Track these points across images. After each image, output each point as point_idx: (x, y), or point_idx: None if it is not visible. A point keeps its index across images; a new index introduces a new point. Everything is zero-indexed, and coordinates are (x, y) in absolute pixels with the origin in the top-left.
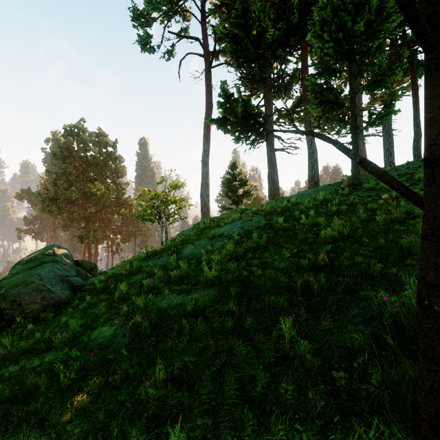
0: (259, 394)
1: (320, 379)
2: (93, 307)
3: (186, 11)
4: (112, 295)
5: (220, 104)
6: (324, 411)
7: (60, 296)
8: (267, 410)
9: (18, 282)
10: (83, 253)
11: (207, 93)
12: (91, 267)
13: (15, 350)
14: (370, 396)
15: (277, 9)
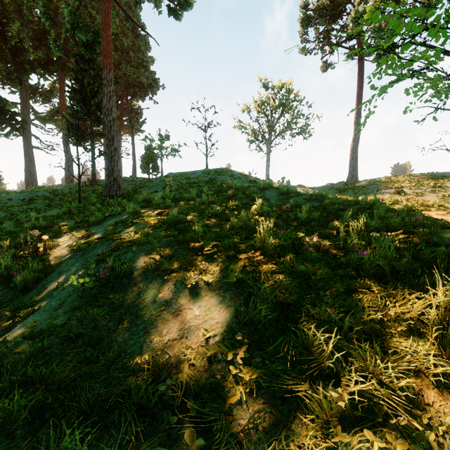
0: None
1: None
2: None
3: None
4: None
5: None
6: None
7: None
8: None
9: None
10: None
11: None
12: None
13: None
14: None
15: (36, 33)
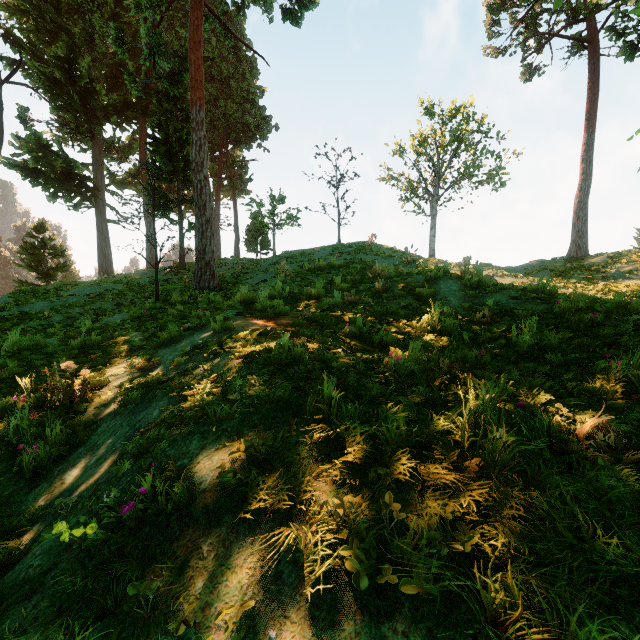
0: None
1: None
2: None
3: None
4: None
5: (28, 149)
6: None
7: None
8: None
9: None
10: None
11: None
12: None
13: None
14: None
15: (111, 69)
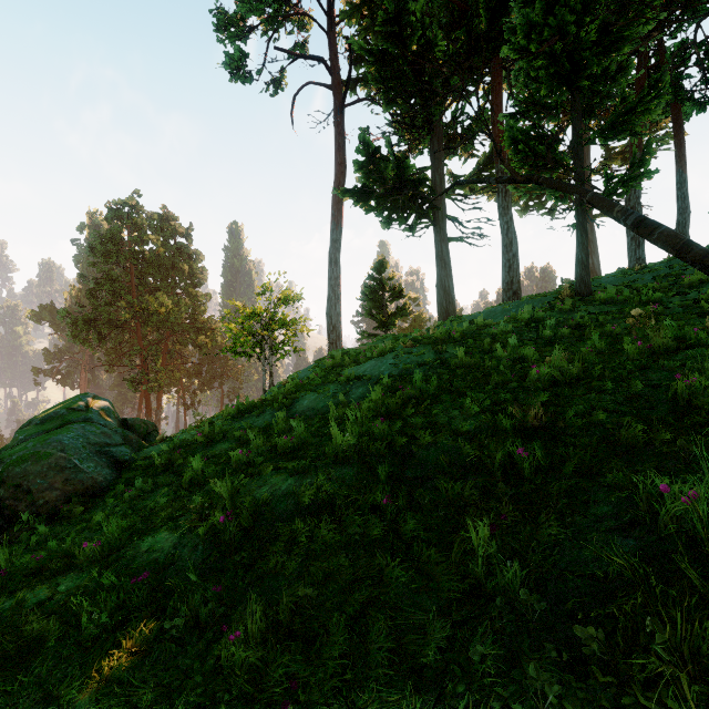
0: (433, 663)
1: (546, 637)
2: (148, 497)
3: (304, 14)
4: (179, 477)
5: (358, 165)
6: (559, 702)
7: (95, 478)
8: (449, 695)
9: (26, 454)
10: (138, 407)
11: (337, 147)
12: (147, 430)
13: (14, 569)
14: (650, 676)
15: (451, 10)
